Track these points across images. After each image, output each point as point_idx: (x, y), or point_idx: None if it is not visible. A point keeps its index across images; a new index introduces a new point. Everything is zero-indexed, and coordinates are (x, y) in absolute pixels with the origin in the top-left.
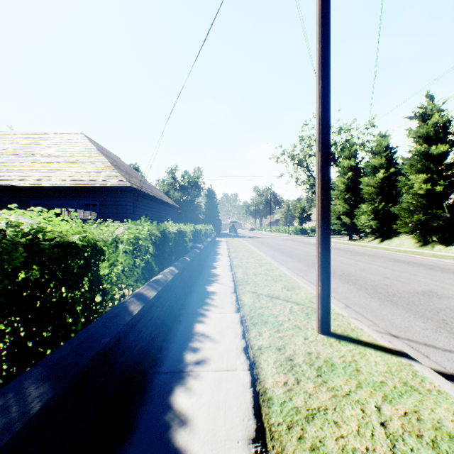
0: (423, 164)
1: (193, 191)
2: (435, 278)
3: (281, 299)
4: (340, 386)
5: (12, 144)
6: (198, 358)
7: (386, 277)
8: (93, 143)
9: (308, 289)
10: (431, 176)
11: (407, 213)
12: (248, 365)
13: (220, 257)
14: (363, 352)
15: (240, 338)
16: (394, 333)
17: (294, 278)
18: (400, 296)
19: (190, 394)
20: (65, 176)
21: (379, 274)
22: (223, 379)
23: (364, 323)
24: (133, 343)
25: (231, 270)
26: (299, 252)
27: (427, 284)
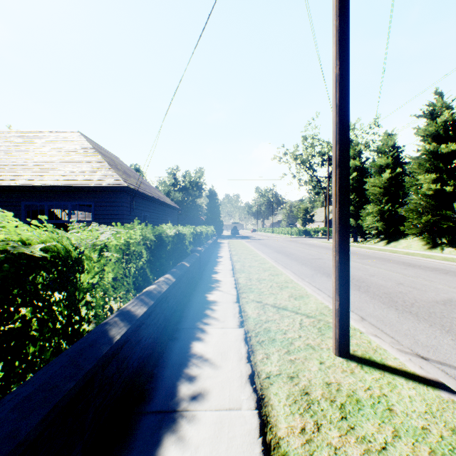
0: (432, 163)
1: (194, 191)
2: (453, 284)
3: (289, 310)
4: (372, 436)
5: (5, 142)
6: (194, 391)
7: (399, 283)
8: (90, 142)
9: (318, 297)
10: (441, 176)
11: (415, 215)
12: (255, 402)
13: (222, 261)
14: (392, 382)
15: (244, 362)
16: (422, 353)
17: (301, 284)
18: (419, 306)
19: (182, 448)
20: (58, 176)
21: (391, 279)
22: (225, 422)
23: (386, 342)
24: (114, 376)
25: (233, 275)
26: (304, 254)
27: (445, 291)
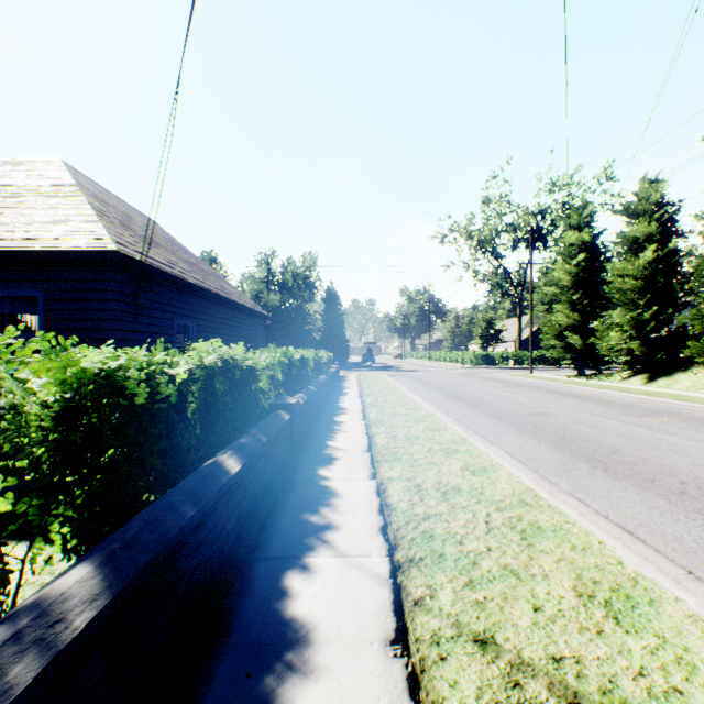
0: None
1: (301, 292)
2: None
3: None
4: None
5: None
6: None
7: None
8: (84, 180)
9: (692, 605)
10: None
11: None
12: None
13: (346, 421)
14: None
15: None
16: None
17: (573, 517)
18: None
19: None
20: None
21: None
22: None
23: None
24: None
25: (373, 472)
26: (507, 404)
27: None
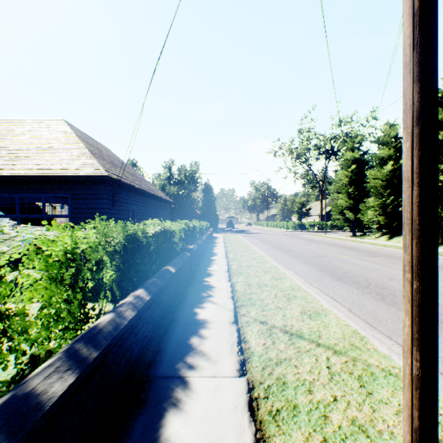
0: (441, 153)
1: (189, 185)
2: None
3: (306, 338)
4: None
5: None
6: None
7: None
8: (76, 130)
9: (339, 315)
10: None
11: None
12: None
13: (217, 259)
14: None
15: None
16: None
17: (311, 293)
18: None
19: None
20: (32, 165)
21: None
22: None
23: None
24: None
25: (229, 279)
26: (304, 251)
27: None
